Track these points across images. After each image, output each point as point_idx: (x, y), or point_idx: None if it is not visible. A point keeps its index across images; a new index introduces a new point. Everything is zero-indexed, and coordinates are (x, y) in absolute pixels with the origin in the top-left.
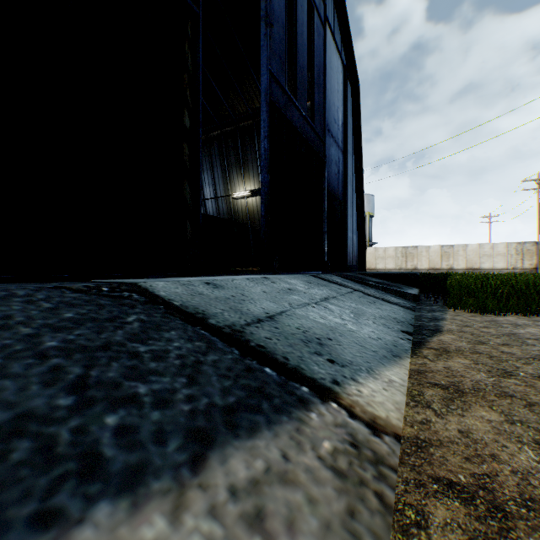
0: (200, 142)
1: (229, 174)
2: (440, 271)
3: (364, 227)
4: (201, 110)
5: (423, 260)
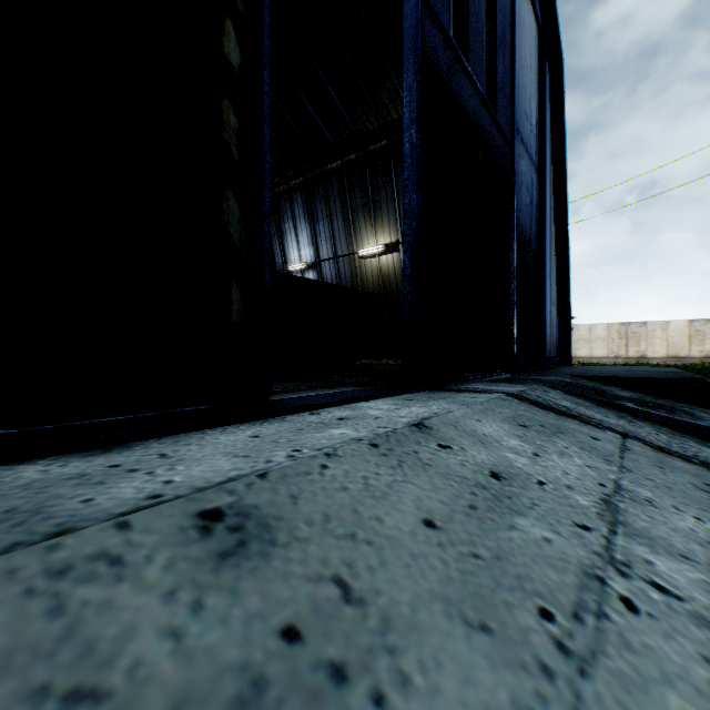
0: (265, 101)
1: (353, 222)
2: (686, 361)
3: (567, 294)
4: (267, 29)
5: (655, 343)
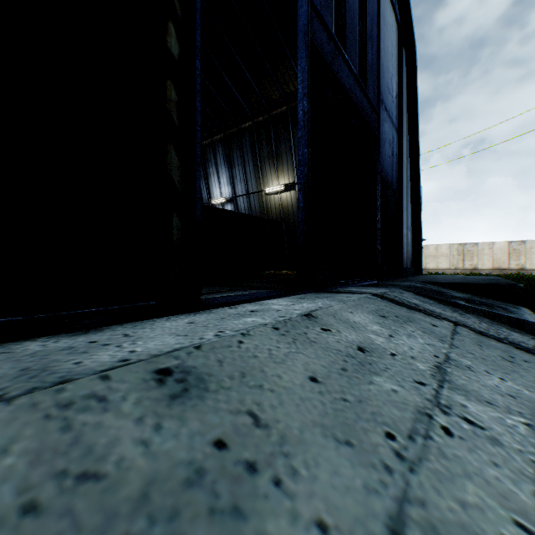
0: (197, 81)
1: (261, 168)
2: (506, 271)
3: (419, 222)
4: (199, 29)
5: (484, 258)
